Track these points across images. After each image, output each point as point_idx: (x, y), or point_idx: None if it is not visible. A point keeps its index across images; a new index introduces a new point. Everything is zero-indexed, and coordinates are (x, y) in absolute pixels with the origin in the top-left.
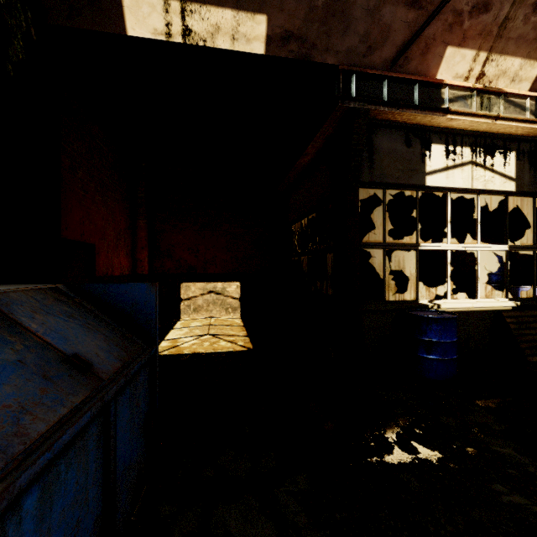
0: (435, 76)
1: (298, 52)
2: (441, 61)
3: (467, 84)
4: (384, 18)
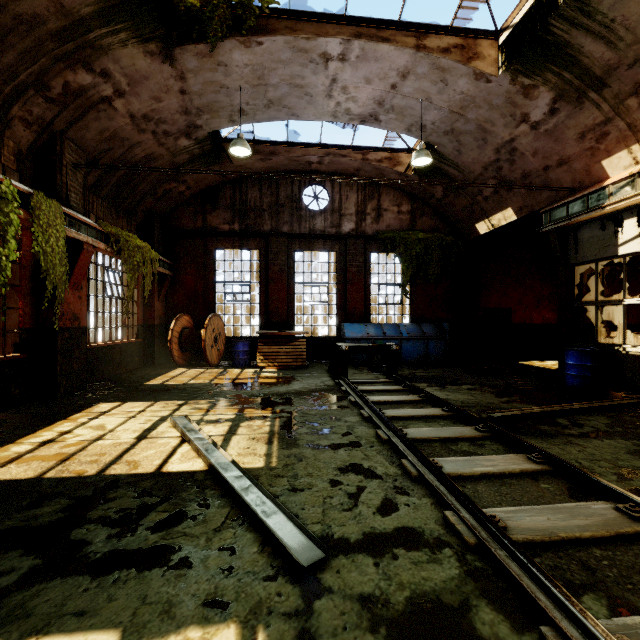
0: (608, 177)
1: (528, 211)
2: (604, 169)
3: (624, 176)
4: (552, 178)
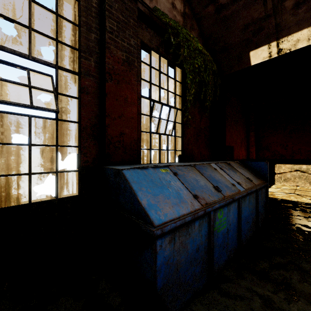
0: None
1: None
2: None
3: None
4: None
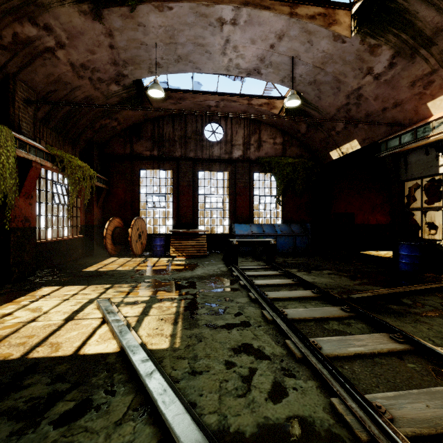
0: (432, 115)
1: (369, 142)
2: (429, 109)
3: None
4: (389, 116)
